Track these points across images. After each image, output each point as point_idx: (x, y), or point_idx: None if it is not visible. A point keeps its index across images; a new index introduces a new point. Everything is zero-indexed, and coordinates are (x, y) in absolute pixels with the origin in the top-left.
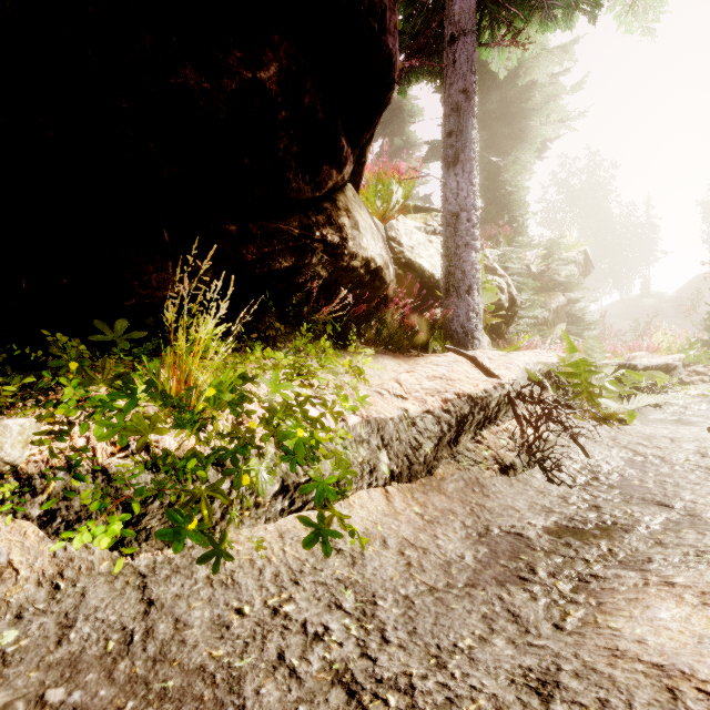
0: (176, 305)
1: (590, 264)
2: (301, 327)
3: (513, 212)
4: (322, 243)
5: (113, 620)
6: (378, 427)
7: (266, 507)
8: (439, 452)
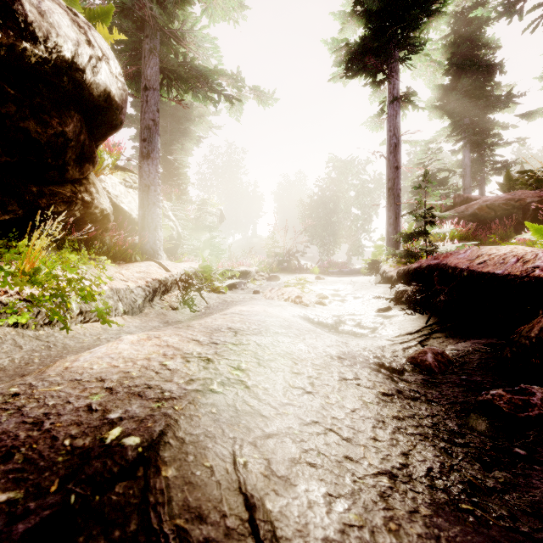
0: (39, 232)
1: (224, 216)
2: (65, 243)
3: (180, 180)
4: (82, 200)
5: (37, 344)
6: (117, 292)
7: (75, 319)
8: (145, 304)
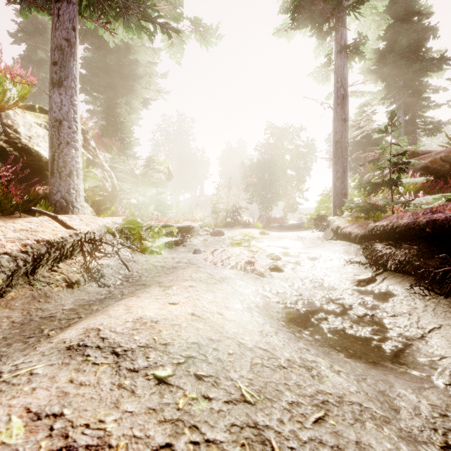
0: None
1: (171, 175)
2: None
3: (124, 134)
4: None
5: None
6: None
7: None
8: (15, 281)
